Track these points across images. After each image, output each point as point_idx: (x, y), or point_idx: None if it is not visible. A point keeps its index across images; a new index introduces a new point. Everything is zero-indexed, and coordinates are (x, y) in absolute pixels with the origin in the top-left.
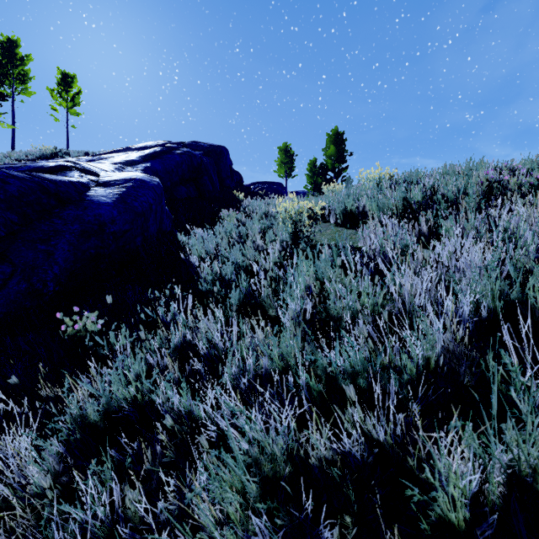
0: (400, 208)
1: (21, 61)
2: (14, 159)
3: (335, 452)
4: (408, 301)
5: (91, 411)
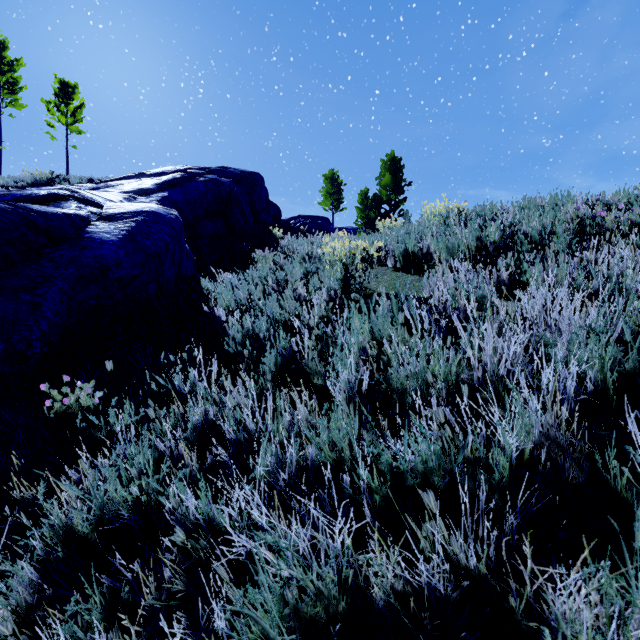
0: (473, 249)
1: (10, 67)
2: (0, 186)
3: (406, 584)
4: (491, 370)
5: (78, 520)
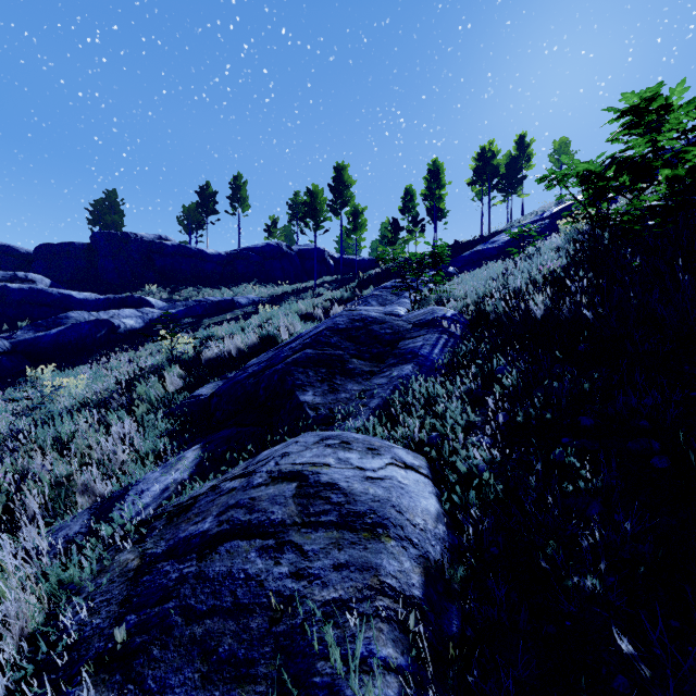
0: None
1: (527, 147)
2: (538, 212)
3: None
4: None
5: None
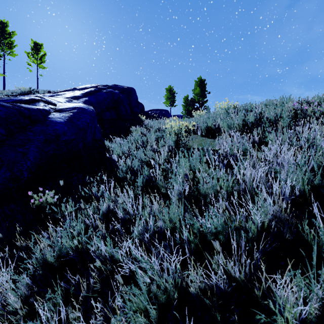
0: (241, 126)
1: (9, 35)
2: (4, 95)
3: (206, 285)
4: (249, 185)
5: (49, 256)
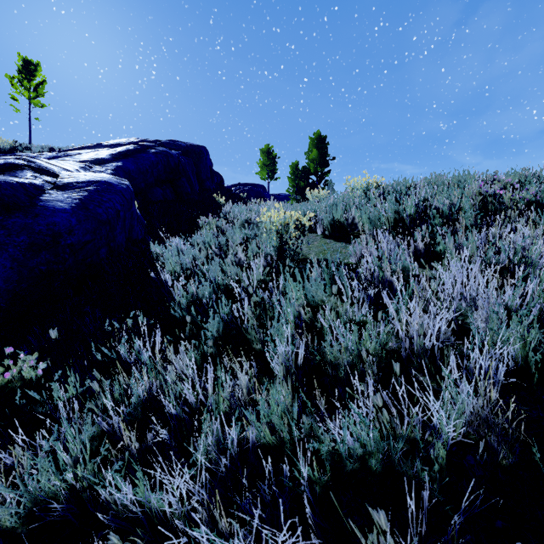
0: (392, 221)
1: None
2: None
3: None
4: (418, 342)
5: (7, 516)
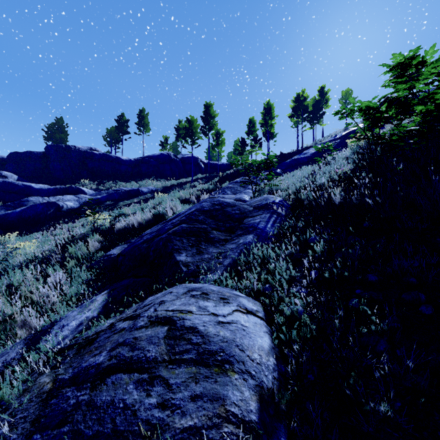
0: None
1: (326, 94)
2: (333, 135)
3: None
4: None
5: None
